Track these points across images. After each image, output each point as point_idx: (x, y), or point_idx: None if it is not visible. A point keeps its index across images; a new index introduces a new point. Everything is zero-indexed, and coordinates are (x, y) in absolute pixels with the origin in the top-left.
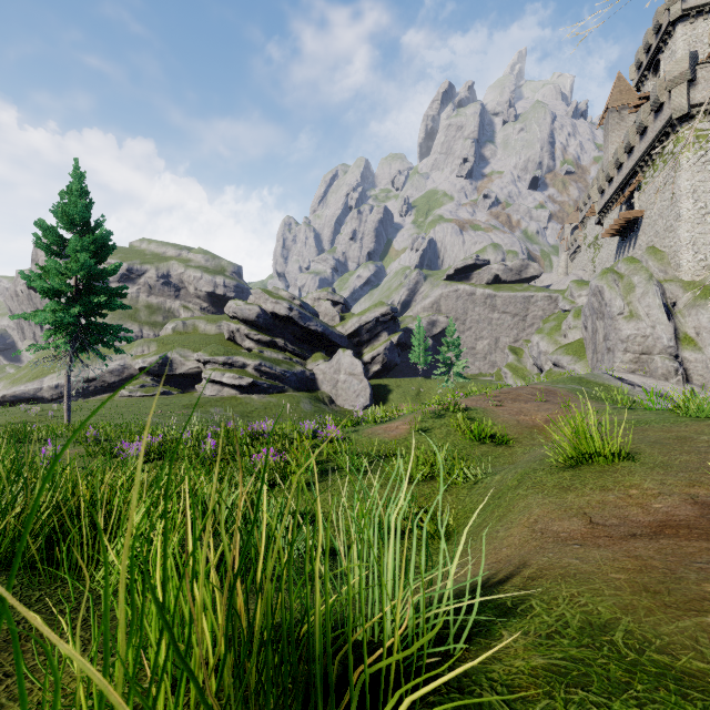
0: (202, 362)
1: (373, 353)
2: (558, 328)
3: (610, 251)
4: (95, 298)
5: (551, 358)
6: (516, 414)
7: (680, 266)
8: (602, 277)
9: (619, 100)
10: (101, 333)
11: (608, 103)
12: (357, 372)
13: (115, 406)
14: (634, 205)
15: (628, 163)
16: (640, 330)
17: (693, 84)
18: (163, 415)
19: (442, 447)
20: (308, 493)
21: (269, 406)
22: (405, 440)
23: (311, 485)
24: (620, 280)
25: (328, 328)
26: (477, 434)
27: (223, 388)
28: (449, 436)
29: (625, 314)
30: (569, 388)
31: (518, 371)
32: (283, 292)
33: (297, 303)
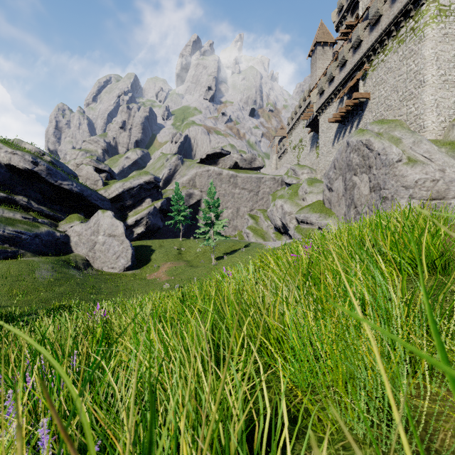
0: None
1: (137, 216)
2: (296, 194)
3: (328, 137)
4: None
5: (300, 216)
6: None
7: (425, 127)
8: (364, 133)
9: (323, 38)
10: None
11: (317, 38)
12: (118, 233)
13: None
14: (352, 98)
15: (354, 58)
16: (429, 173)
17: None
18: None
19: None
20: None
21: None
22: None
23: None
24: (380, 135)
25: (87, 190)
26: None
27: None
28: None
29: (404, 161)
30: None
31: (257, 231)
32: (27, 145)
33: (47, 159)
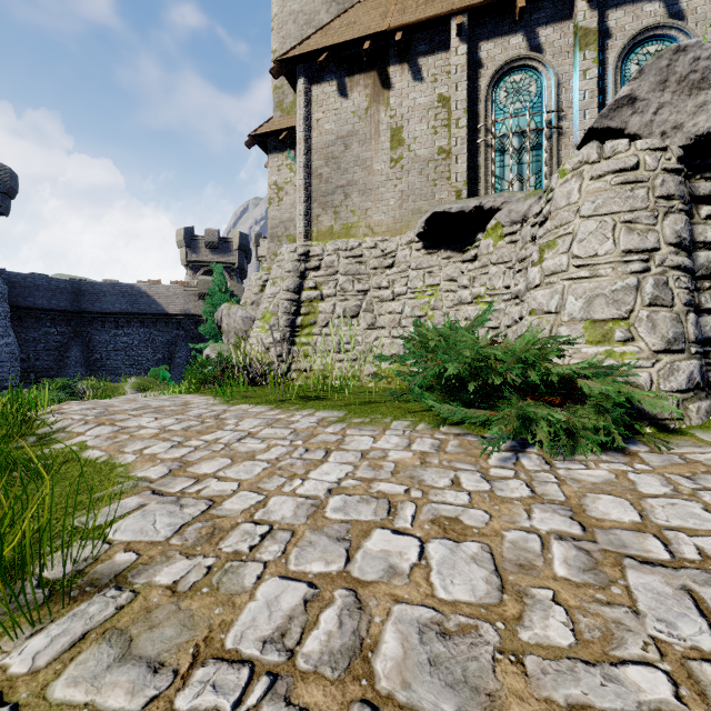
0: None
1: None
2: None
3: None
4: None
5: None
6: None
7: None
8: None
9: None
10: None
11: None
12: None
13: None
14: None
15: None
16: None
17: (259, 247)
18: None
19: None
20: None
21: None
22: None
23: None
24: None
25: None
26: None
27: None
28: None
29: None
30: None
31: None
32: None
33: None
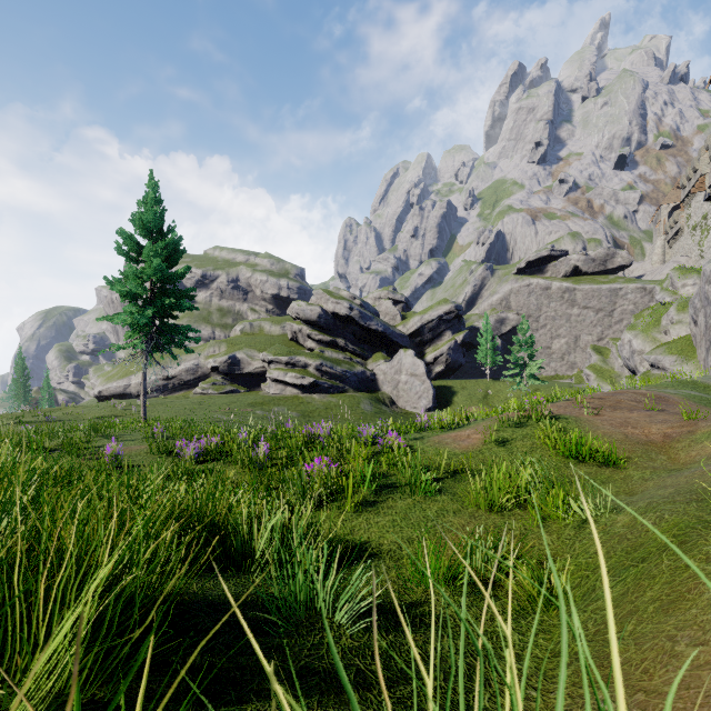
0: (266, 361)
1: (436, 353)
2: (656, 324)
3: None
4: (167, 300)
5: (649, 359)
6: (620, 425)
7: None
8: None
9: None
10: (172, 333)
11: None
12: (419, 372)
13: (189, 403)
14: None
15: None
16: None
17: None
18: (230, 412)
19: (527, 464)
20: (365, 514)
21: (329, 406)
22: (479, 453)
23: (368, 504)
24: None
25: (389, 328)
26: (572, 449)
27: (286, 388)
28: (535, 450)
29: None
30: (683, 394)
31: (604, 373)
32: (344, 292)
33: (358, 302)
